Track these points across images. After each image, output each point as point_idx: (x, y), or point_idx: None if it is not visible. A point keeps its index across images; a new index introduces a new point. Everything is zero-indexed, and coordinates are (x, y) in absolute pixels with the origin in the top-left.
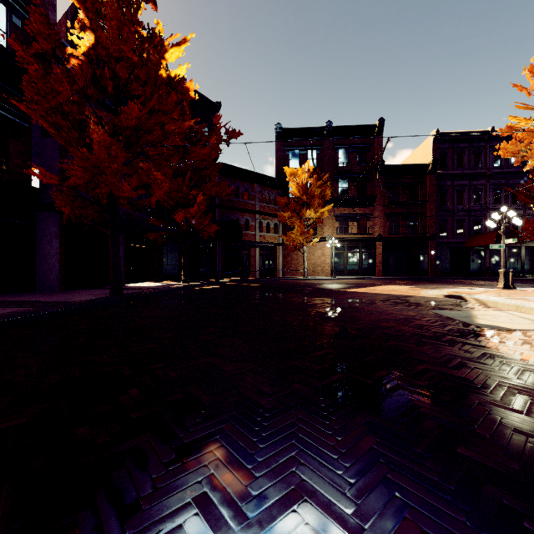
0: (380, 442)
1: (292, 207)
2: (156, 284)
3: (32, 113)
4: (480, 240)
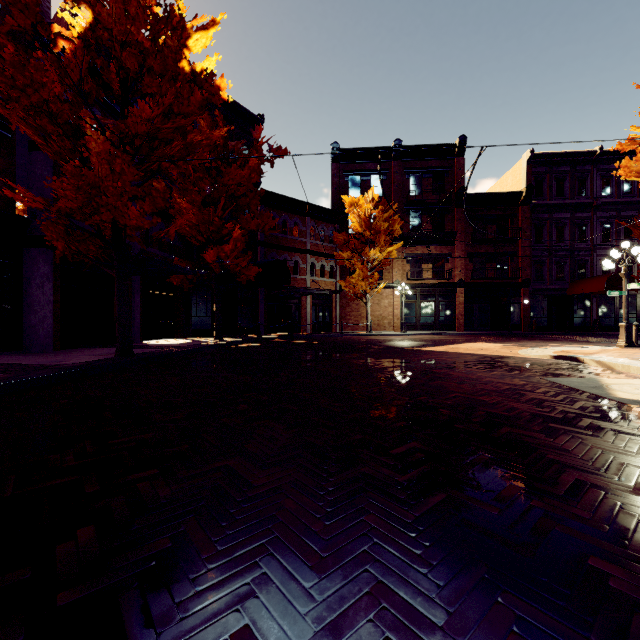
0: None
1: (352, 245)
2: (181, 340)
3: (9, 115)
4: (585, 286)
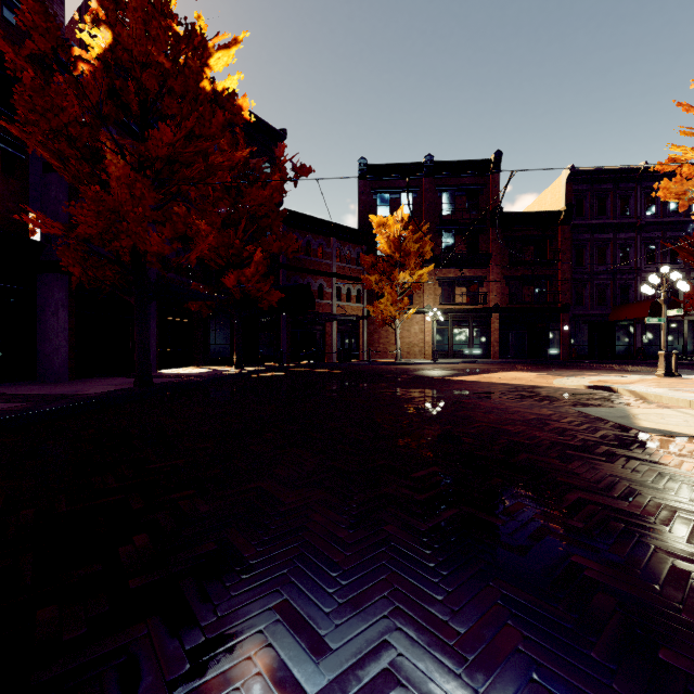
0: (528, 638)
1: (380, 268)
2: (200, 369)
3: (27, 139)
4: (628, 312)
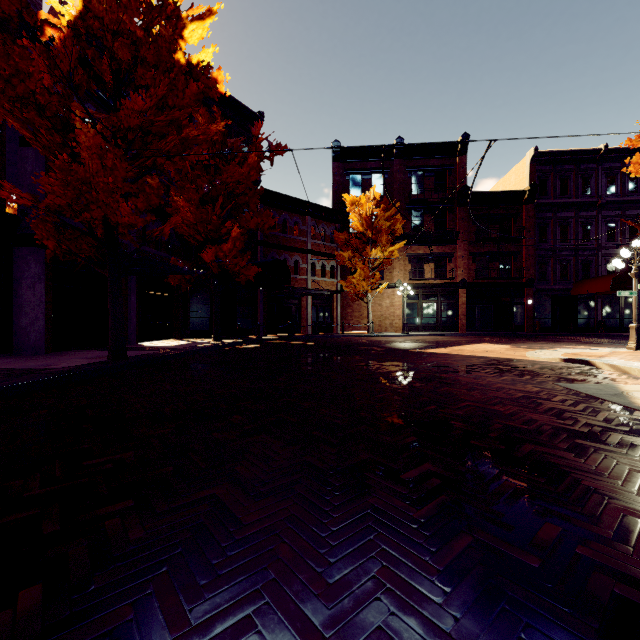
0: None
1: (353, 245)
2: (179, 342)
3: None
4: (590, 287)
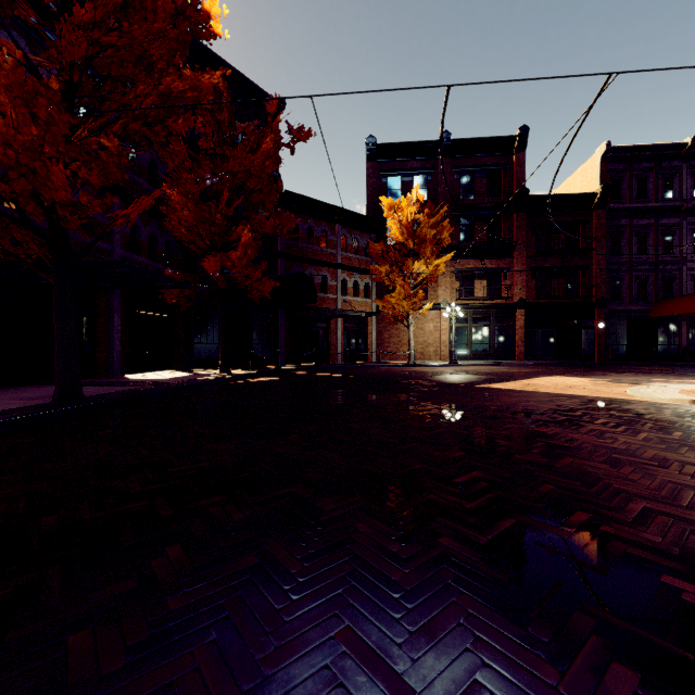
0: None
1: (391, 258)
2: (177, 374)
3: None
4: (676, 307)
